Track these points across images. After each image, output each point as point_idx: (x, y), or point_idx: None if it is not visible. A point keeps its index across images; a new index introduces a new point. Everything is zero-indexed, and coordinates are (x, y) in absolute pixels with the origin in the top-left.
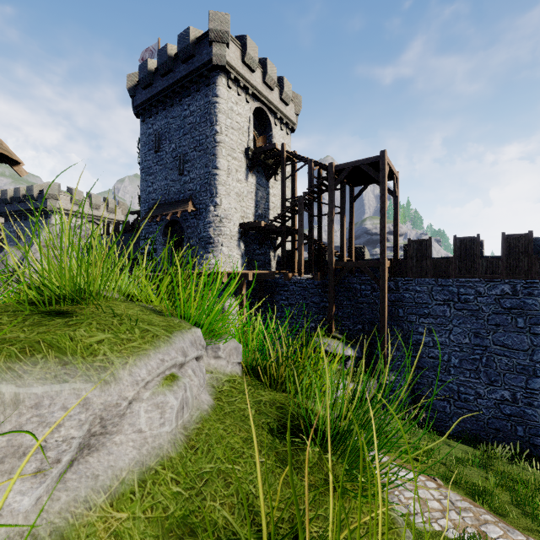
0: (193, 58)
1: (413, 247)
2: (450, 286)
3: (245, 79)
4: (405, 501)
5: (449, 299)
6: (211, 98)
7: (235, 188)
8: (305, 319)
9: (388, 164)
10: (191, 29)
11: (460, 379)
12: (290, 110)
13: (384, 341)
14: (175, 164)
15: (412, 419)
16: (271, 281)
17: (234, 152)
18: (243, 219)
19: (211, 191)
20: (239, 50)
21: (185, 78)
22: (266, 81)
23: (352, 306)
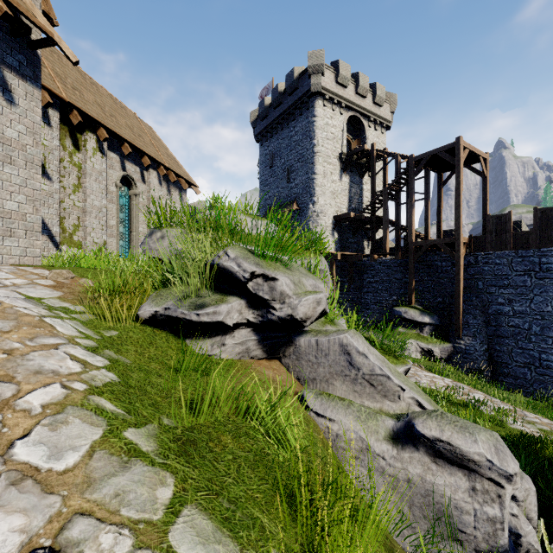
0: (297, 90)
1: (493, 222)
2: (531, 256)
3: (339, 96)
4: (419, 379)
5: (529, 269)
6: (310, 118)
7: (330, 188)
8: (388, 293)
9: (467, 148)
10: (295, 69)
11: (541, 346)
12: (385, 110)
13: (459, 309)
14: (284, 175)
15: (487, 381)
16: (360, 263)
17: (329, 158)
18: (337, 213)
19: (310, 192)
20: (333, 74)
21: (291, 106)
22: (358, 92)
23: (433, 282)
